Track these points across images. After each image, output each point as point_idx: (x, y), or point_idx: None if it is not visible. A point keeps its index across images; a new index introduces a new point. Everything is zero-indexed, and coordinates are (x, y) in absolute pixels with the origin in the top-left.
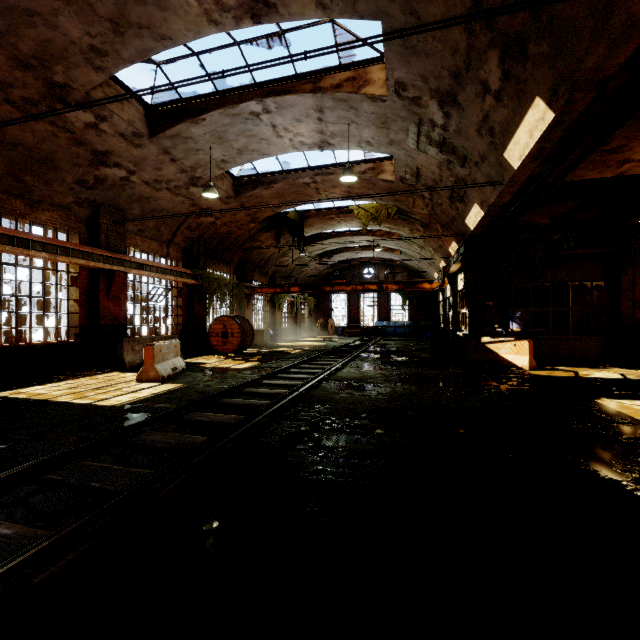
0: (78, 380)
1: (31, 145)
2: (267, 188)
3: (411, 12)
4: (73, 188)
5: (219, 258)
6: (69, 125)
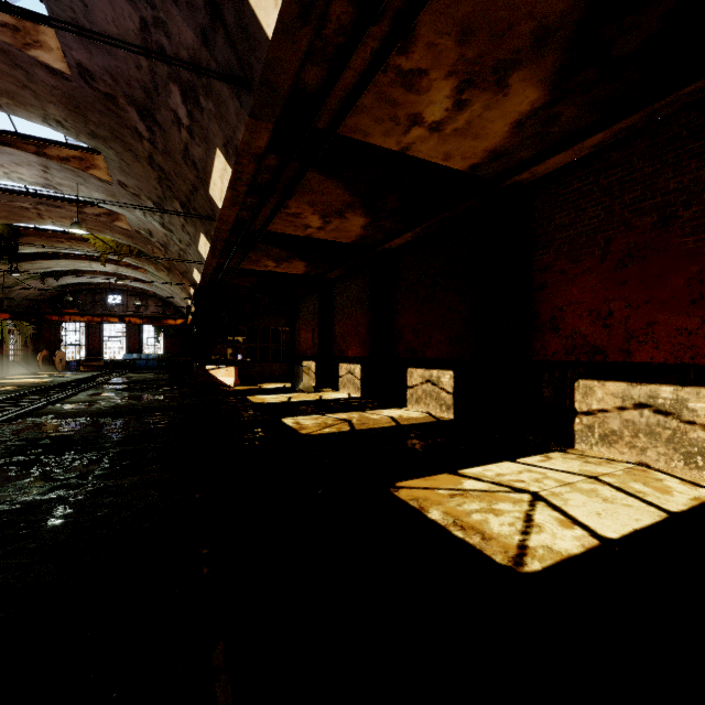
0: None
1: None
2: None
3: (123, 159)
4: None
5: None
6: None
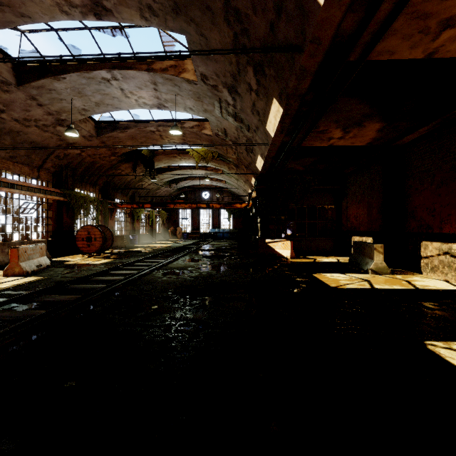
0: None
1: None
2: (122, 132)
3: (201, 34)
4: None
5: (86, 181)
6: None
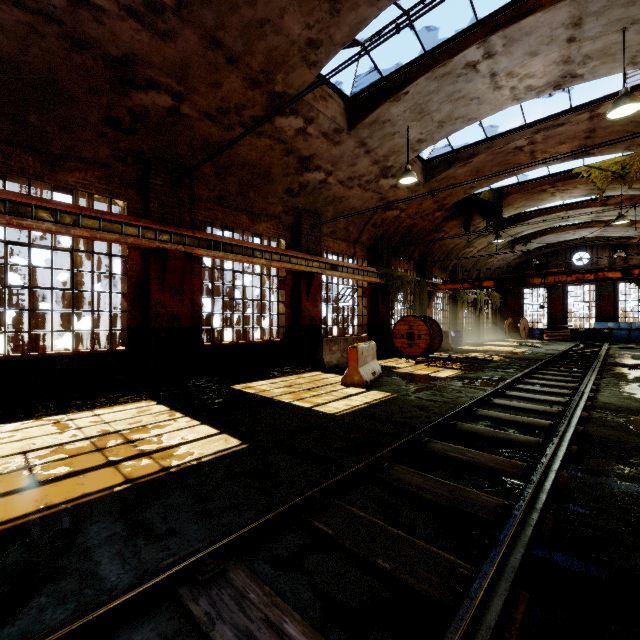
0: (289, 378)
1: (254, 162)
2: (464, 165)
3: None
4: (282, 198)
5: (400, 254)
6: (283, 136)
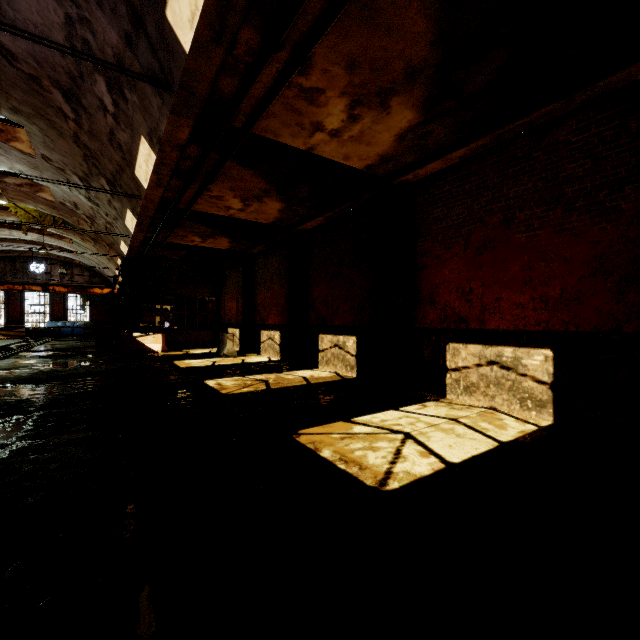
0: None
1: None
2: None
3: (47, 135)
4: None
5: None
6: None
